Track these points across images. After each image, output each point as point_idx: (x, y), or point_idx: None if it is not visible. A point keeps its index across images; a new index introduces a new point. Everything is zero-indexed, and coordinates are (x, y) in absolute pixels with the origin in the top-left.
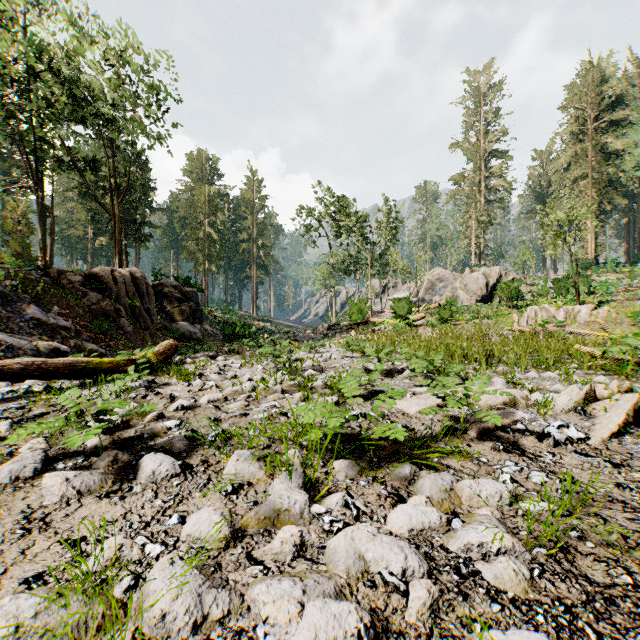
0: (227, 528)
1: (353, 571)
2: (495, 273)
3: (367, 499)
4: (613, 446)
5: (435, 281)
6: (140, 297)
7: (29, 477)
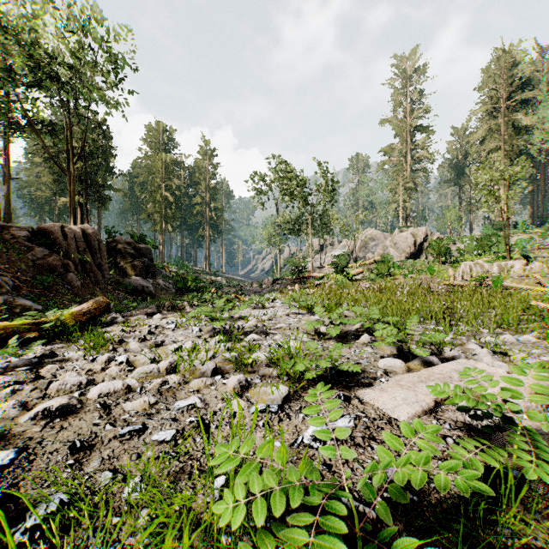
0: None
1: None
2: (422, 233)
3: None
4: None
5: (368, 240)
6: (91, 253)
7: None
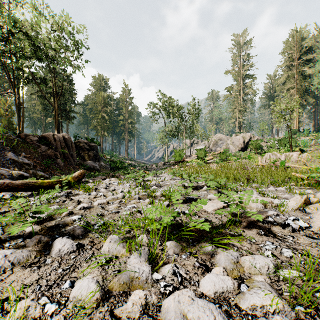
0: (98, 293)
1: None
2: (248, 136)
3: (187, 268)
4: None
5: (217, 140)
6: (68, 148)
7: None
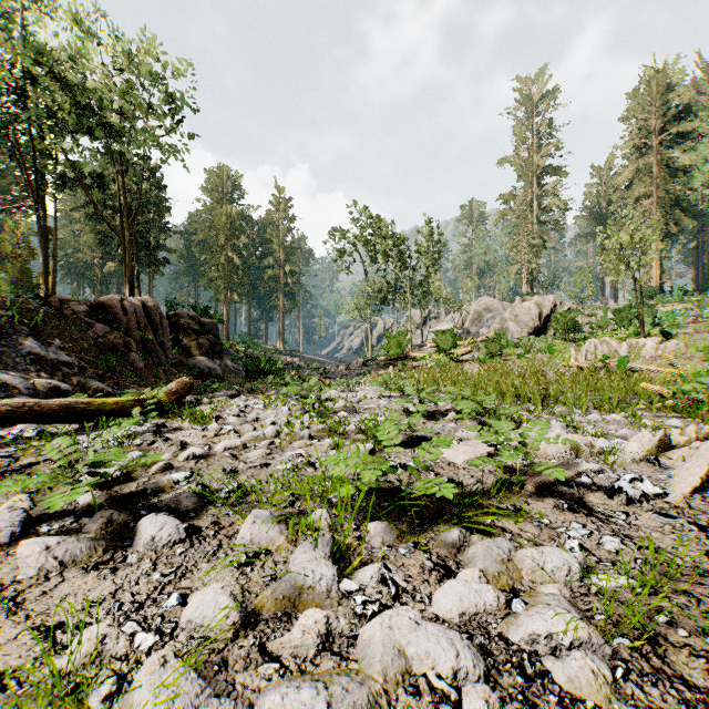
0: (236, 613)
1: (391, 672)
2: (549, 302)
3: (408, 572)
4: (696, 504)
5: (482, 311)
6: (153, 329)
7: (5, 543)
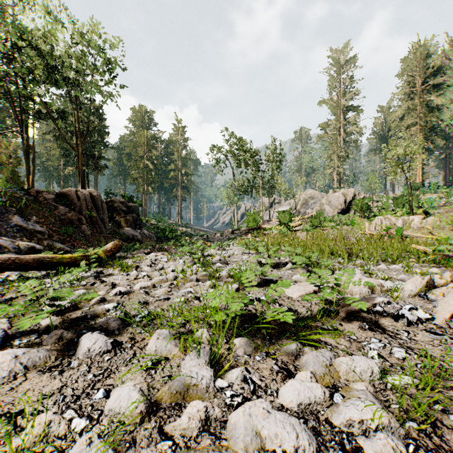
0: (143, 404)
1: (251, 448)
2: (351, 193)
3: (262, 373)
4: None
5: (308, 199)
6: (96, 210)
7: None
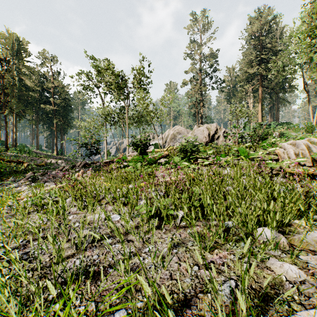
0: None
1: None
2: (214, 127)
3: None
4: None
5: (176, 134)
6: None
7: None
